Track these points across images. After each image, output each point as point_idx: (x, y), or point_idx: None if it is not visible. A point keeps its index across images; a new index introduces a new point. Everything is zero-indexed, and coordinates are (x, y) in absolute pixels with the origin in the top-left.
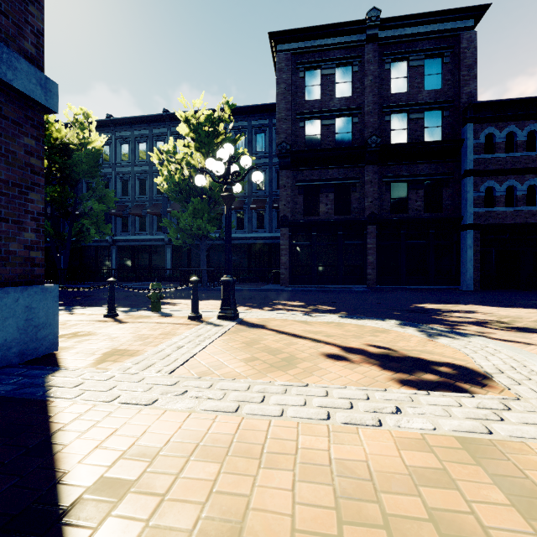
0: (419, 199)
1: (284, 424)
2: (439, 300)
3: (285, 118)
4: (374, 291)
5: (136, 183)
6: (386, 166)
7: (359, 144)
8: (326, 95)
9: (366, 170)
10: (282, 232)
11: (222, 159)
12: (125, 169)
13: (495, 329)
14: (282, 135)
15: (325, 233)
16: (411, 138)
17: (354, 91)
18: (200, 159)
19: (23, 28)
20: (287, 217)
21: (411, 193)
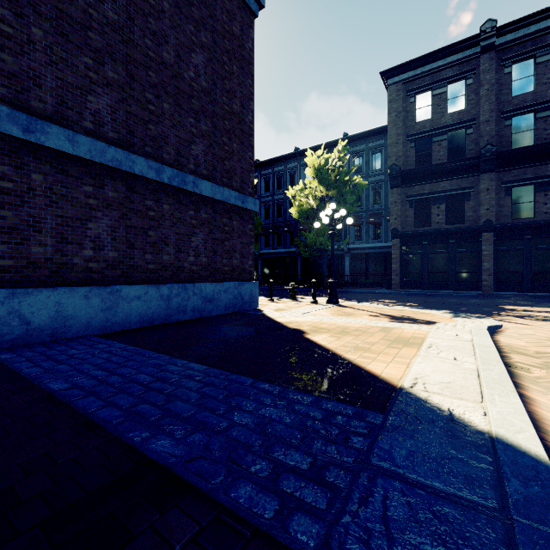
0: (549, 201)
1: (335, 322)
2: (538, 305)
3: (396, 143)
4: (485, 297)
5: (275, 208)
6: (506, 171)
7: (473, 154)
8: (437, 113)
9: (481, 179)
10: (393, 242)
11: (328, 214)
12: (267, 199)
13: (524, 319)
14: (393, 158)
15: (436, 242)
16: (538, 138)
17: (468, 103)
18: (323, 189)
19: (249, 184)
20: (397, 230)
21: (538, 196)
